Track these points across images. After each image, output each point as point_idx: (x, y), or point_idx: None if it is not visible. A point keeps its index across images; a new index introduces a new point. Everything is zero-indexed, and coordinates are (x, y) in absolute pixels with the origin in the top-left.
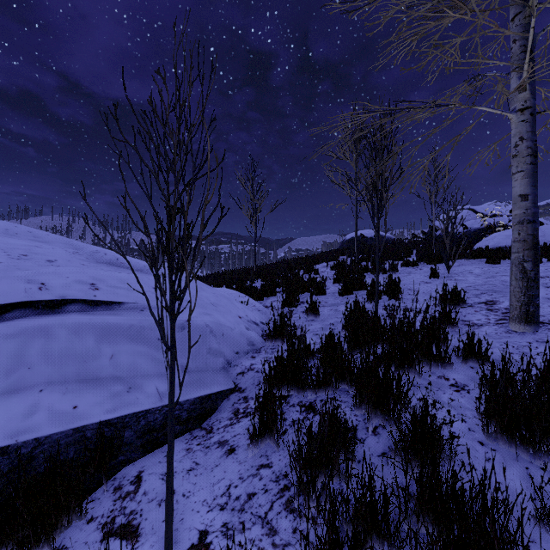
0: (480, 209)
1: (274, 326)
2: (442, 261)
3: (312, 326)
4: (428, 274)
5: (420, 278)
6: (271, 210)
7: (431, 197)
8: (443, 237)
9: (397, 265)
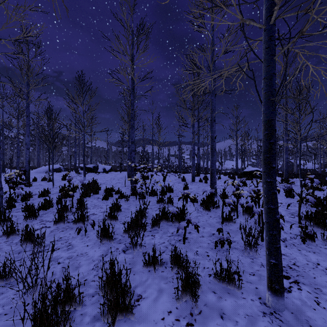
0: None
1: None
2: None
3: None
4: None
5: None
6: None
7: None
8: None
9: None
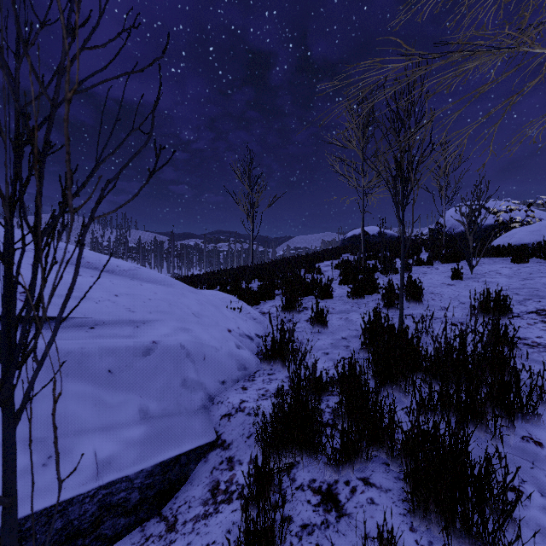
0: (489, 204)
1: (272, 345)
2: (459, 260)
3: (319, 341)
4: (448, 275)
5: (440, 280)
6: (269, 205)
7: (442, 190)
8: (466, 232)
9: (412, 264)
